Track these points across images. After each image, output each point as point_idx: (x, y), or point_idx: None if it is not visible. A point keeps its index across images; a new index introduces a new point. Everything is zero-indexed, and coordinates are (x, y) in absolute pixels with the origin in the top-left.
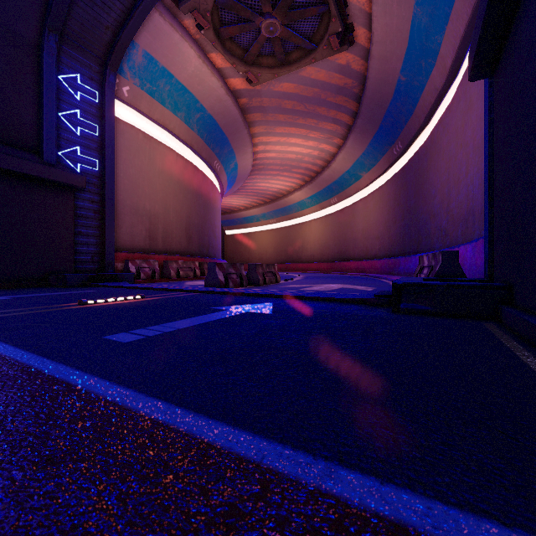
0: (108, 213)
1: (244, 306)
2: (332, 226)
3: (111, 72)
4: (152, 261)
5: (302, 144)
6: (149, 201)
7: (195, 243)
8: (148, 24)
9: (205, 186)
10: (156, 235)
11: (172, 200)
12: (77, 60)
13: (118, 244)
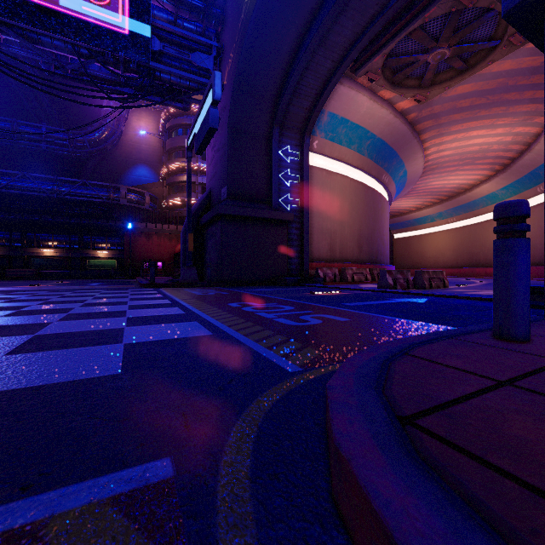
0: (305, 236)
1: (407, 299)
2: (540, 220)
3: (307, 136)
4: (333, 269)
5: (487, 134)
6: (330, 222)
7: (365, 251)
8: (332, 94)
9: (374, 199)
10: (334, 248)
11: (347, 218)
12: (288, 137)
13: (310, 257)
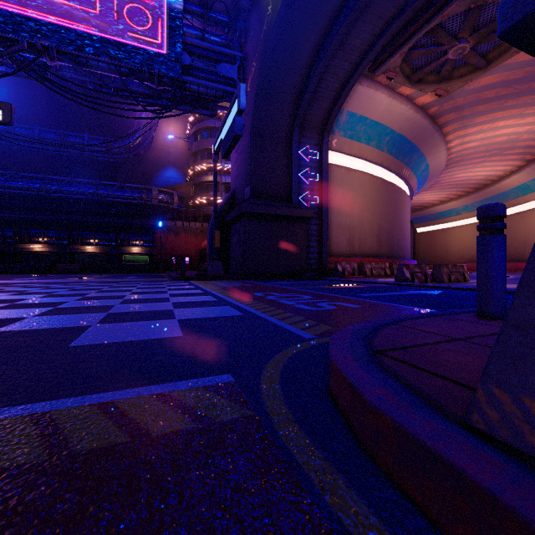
0: (324, 231)
1: (421, 291)
2: None
3: (326, 136)
4: (352, 263)
5: (516, 123)
6: (349, 217)
7: (385, 246)
8: (351, 94)
9: (394, 194)
10: (353, 243)
11: (366, 213)
12: (308, 137)
13: (329, 251)
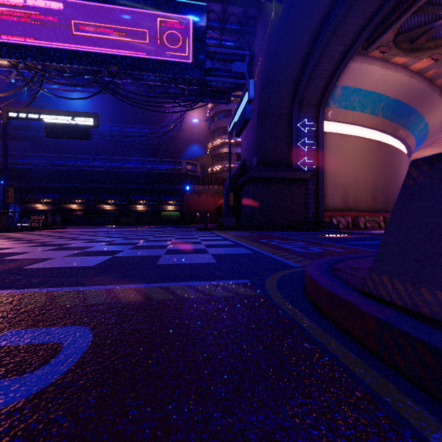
0: (320, 190)
1: None
2: None
3: (322, 109)
4: (346, 217)
5: None
6: (343, 177)
7: (380, 201)
8: (345, 71)
9: (389, 154)
10: (348, 199)
11: (360, 173)
12: (305, 112)
13: (325, 207)
